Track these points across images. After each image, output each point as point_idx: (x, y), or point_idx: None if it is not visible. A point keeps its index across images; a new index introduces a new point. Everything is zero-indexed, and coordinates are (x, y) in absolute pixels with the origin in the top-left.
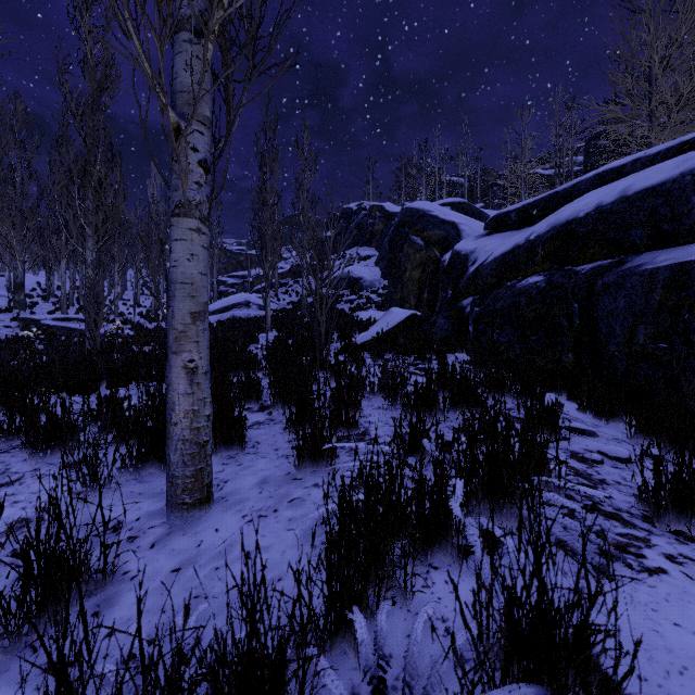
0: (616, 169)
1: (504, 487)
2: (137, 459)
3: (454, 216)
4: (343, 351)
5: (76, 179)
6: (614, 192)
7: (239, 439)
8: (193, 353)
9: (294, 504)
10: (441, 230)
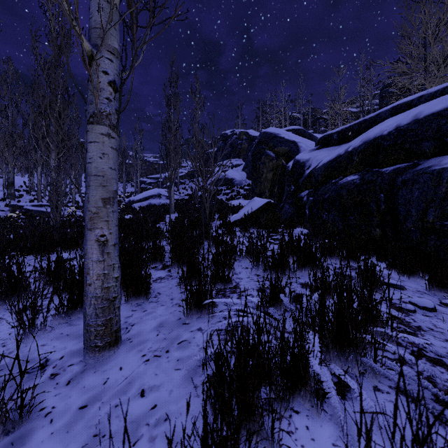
0: (407, 103)
1: (350, 338)
2: (68, 308)
3: (295, 137)
4: (221, 226)
5: (44, 112)
6: (408, 117)
7: (145, 291)
8: (104, 229)
9: (182, 346)
10: (286, 147)
